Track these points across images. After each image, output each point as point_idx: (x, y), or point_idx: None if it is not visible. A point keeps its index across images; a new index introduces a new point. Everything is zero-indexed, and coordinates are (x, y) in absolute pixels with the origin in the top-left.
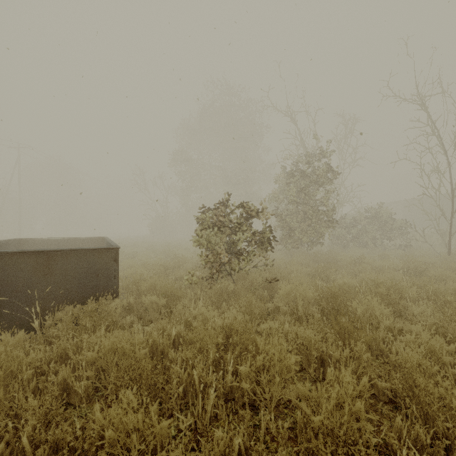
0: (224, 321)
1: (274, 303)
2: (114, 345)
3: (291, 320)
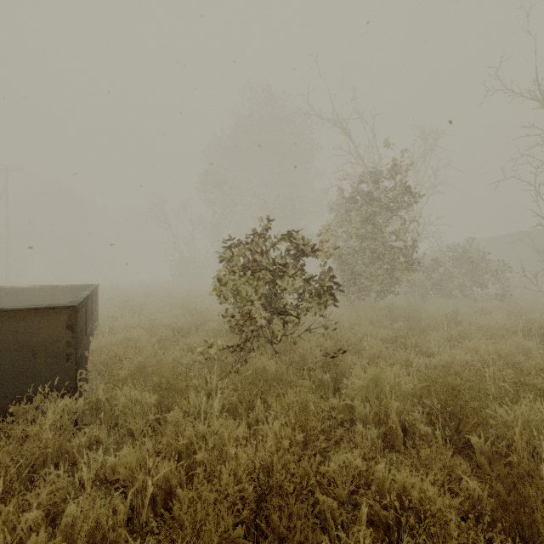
0: (255, 454)
1: (343, 398)
2: None
3: (376, 436)
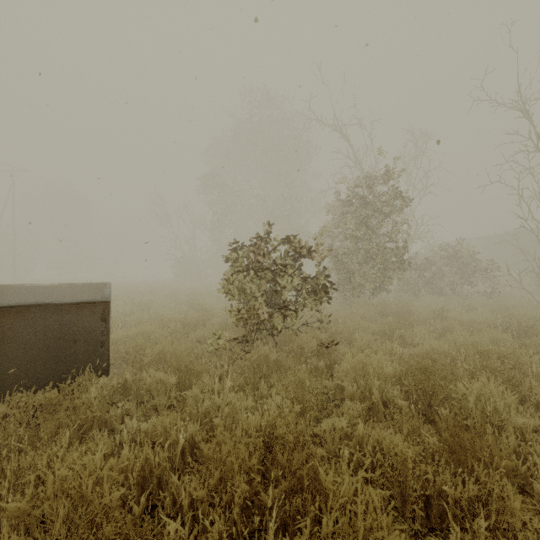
0: (262, 418)
1: (335, 380)
2: (65, 483)
3: (361, 409)
